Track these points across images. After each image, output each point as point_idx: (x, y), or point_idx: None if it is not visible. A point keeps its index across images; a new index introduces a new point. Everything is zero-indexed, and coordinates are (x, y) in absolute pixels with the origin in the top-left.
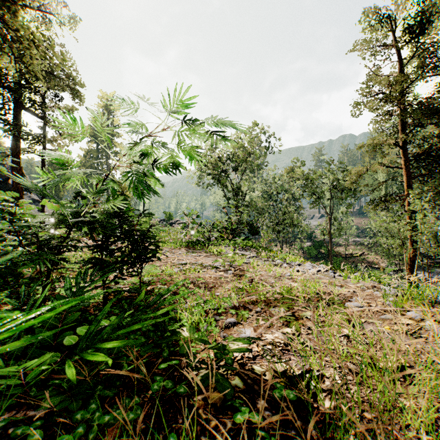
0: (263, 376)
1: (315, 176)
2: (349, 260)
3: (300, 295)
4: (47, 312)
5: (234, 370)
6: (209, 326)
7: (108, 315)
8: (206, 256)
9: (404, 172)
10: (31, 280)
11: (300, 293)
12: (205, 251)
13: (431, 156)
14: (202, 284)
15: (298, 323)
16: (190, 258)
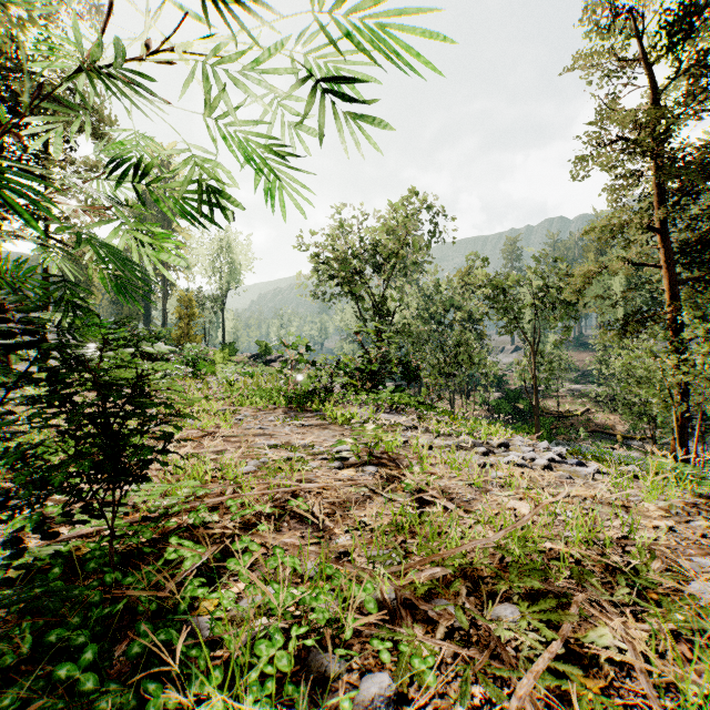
0: None
1: (512, 281)
2: (565, 422)
3: (550, 547)
4: None
5: None
6: None
7: None
8: (322, 427)
9: (667, 274)
10: None
11: (561, 553)
12: (321, 415)
13: None
14: None
15: (602, 705)
16: (287, 432)
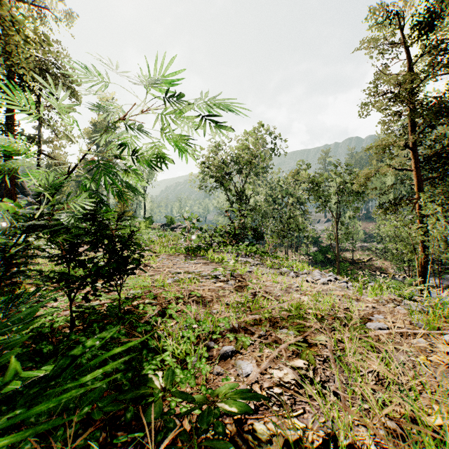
0: (269, 443)
1: (322, 179)
2: (356, 266)
3: (312, 312)
4: (4, 336)
5: (225, 448)
6: (198, 362)
7: (74, 344)
8: (206, 264)
9: (415, 175)
10: (0, 294)
11: (312, 310)
12: (205, 258)
13: (443, 158)
14: (198, 297)
15: (311, 353)
16: (187, 266)
